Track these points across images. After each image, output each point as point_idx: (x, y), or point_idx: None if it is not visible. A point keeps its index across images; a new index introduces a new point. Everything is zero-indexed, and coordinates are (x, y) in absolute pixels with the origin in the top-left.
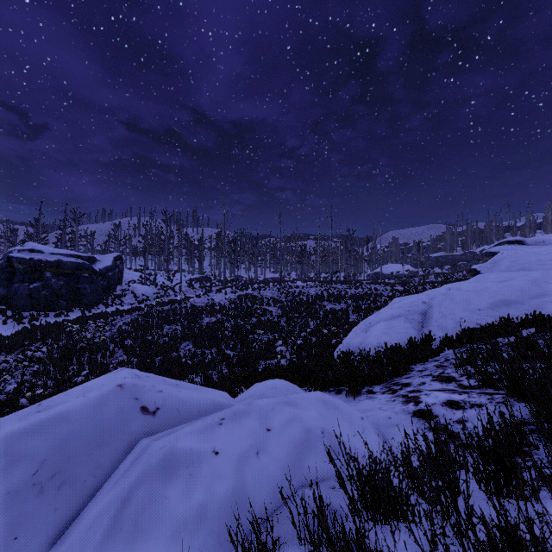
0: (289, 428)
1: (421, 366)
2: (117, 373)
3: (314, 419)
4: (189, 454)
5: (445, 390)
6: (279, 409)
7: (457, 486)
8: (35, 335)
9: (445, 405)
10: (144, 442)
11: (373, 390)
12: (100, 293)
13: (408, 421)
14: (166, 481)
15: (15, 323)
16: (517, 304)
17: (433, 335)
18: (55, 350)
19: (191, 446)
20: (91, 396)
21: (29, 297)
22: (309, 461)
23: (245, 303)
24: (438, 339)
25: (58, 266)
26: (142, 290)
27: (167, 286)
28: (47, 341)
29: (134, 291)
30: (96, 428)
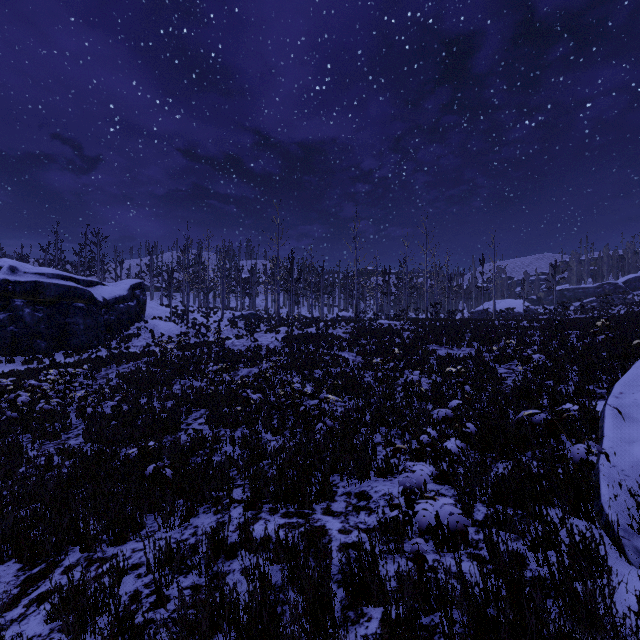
0: None
1: None
2: None
3: None
4: None
5: None
6: None
7: None
8: None
9: None
10: None
11: None
12: (101, 331)
13: None
14: None
15: None
16: None
17: None
18: None
19: None
20: None
21: None
22: None
23: (305, 346)
24: None
25: (34, 290)
26: (165, 328)
27: (201, 324)
28: None
29: (154, 329)
30: None
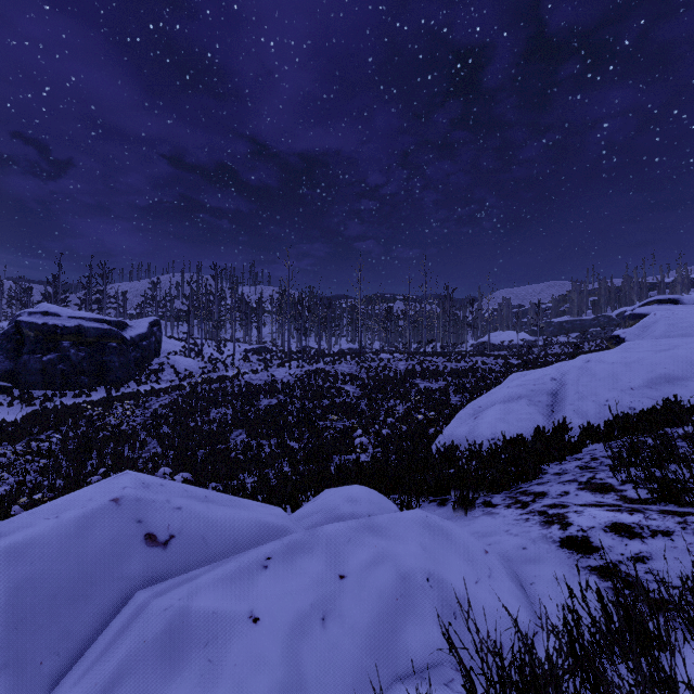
0: (375, 573)
1: (557, 467)
2: (115, 481)
3: (414, 557)
4: (210, 622)
5: (602, 505)
6: (359, 540)
7: (673, 693)
8: (47, 421)
9: (610, 531)
10: (141, 596)
11: (492, 501)
12: (131, 368)
13: (554, 554)
14: (167, 672)
15: (24, 404)
16: (686, 382)
17: (569, 424)
18: (71, 440)
19: (213, 607)
20: (69, 517)
21: (42, 372)
22: (408, 630)
23: (314, 380)
24: (576, 429)
25: (78, 332)
26: (185, 363)
27: (217, 359)
28: (62, 428)
29: (175, 365)
30: (69, 570)
